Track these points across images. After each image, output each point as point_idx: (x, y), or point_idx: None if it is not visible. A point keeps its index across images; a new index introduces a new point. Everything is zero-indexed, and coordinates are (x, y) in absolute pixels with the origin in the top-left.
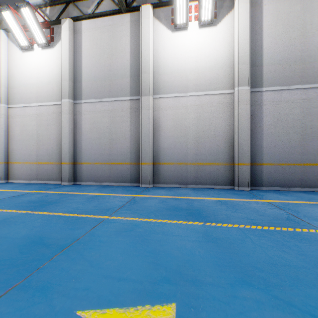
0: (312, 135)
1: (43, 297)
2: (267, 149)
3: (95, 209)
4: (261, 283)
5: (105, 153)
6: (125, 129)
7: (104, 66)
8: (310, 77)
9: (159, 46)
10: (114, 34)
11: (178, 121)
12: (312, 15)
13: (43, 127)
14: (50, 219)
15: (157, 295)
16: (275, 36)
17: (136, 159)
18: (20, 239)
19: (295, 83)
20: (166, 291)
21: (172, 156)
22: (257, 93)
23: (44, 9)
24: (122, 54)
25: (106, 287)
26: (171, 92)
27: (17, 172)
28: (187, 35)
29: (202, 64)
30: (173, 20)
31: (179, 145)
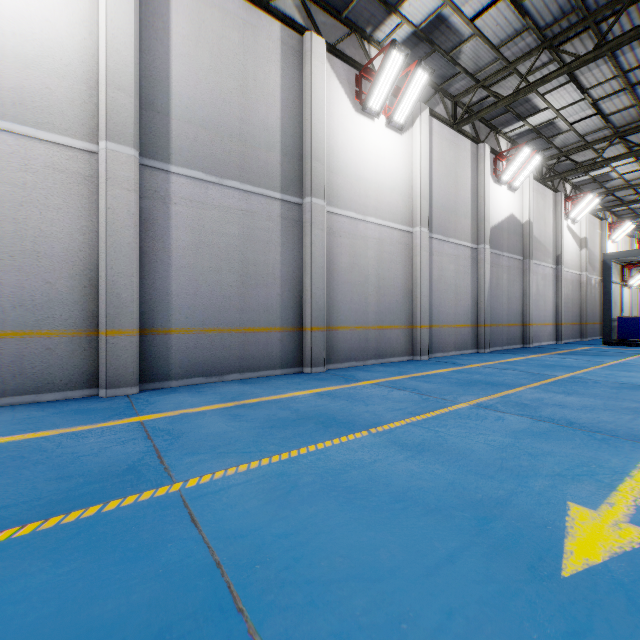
0: (258, 278)
1: None
2: (179, 300)
3: None
4: None
5: None
6: None
7: None
8: (255, 174)
9: None
10: None
11: None
12: (257, 65)
13: None
14: None
15: None
16: (196, 66)
17: None
18: None
19: (232, 176)
20: None
21: None
22: (159, 172)
23: None
24: None
25: None
26: None
27: None
28: None
29: None
30: None
31: None
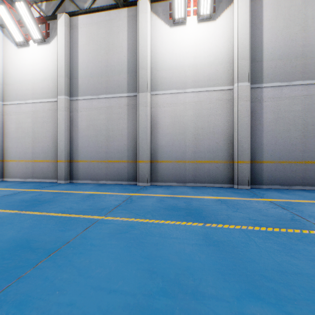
0: (314, 132)
1: (20, 314)
2: (267, 147)
3: (89, 209)
4: (271, 296)
5: (102, 151)
6: (122, 127)
7: (101, 62)
8: (312, 73)
9: (157, 41)
10: (110, 29)
11: (176, 118)
12: (313, 9)
13: (39, 125)
14: (41, 220)
15: (152, 311)
16: (275, 30)
17: (134, 157)
18: (4, 242)
19: (296, 79)
20: (162, 306)
21: (170, 154)
22: (257, 89)
23: (40, 4)
24: (119, 50)
25: (94, 301)
26: (169, 88)
27: (12, 170)
28: (185, 30)
29: (201, 60)
30: (171, 14)
31: (177, 142)
